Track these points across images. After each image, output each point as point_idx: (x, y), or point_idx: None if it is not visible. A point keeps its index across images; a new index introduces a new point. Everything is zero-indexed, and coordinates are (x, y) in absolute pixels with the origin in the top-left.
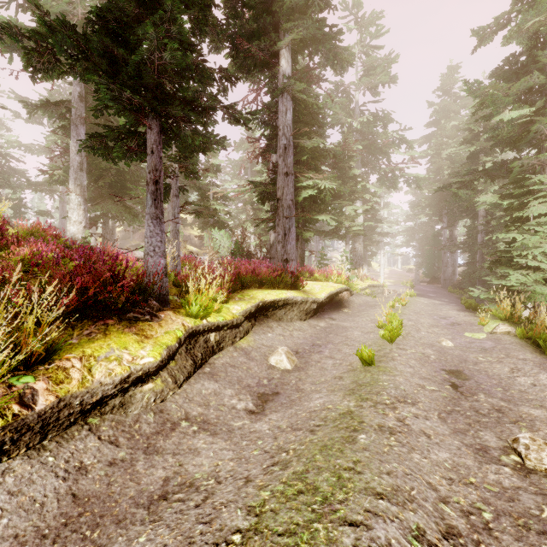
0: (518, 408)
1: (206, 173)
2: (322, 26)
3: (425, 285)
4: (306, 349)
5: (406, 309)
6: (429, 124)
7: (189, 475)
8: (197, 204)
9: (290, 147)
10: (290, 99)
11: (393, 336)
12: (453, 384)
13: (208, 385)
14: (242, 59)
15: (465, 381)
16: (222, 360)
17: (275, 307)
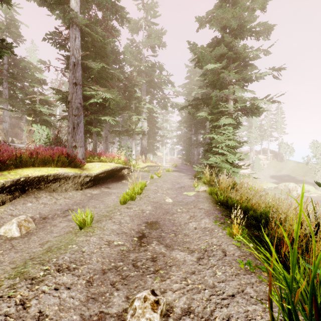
0: (171, 253)
1: (31, 83)
2: None
3: (184, 166)
4: (57, 214)
5: (159, 179)
6: (187, 77)
7: None
8: None
9: (78, 65)
10: (78, 30)
11: (125, 199)
12: (143, 235)
13: None
14: None
15: (154, 231)
16: None
17: (47, 181)
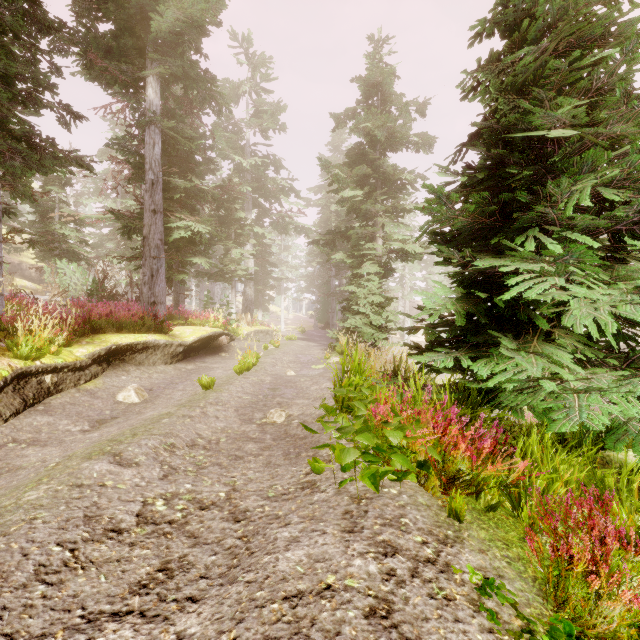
0: (293, 401)
1: (48, 187)
2: (195, 67)
3: (318, 331)
4: (162, 386)
5: (277, 350)
6: (323, 175)
7: (17, 466)
8: (30, 233)
9: (158, 183)
10: (158, 133)
11: (241, 368)
12: (266, 395)
13: (41, 419)
14: (98, 72)
15: (277, 393)
16: (61, 400)
17: (134, 351)
